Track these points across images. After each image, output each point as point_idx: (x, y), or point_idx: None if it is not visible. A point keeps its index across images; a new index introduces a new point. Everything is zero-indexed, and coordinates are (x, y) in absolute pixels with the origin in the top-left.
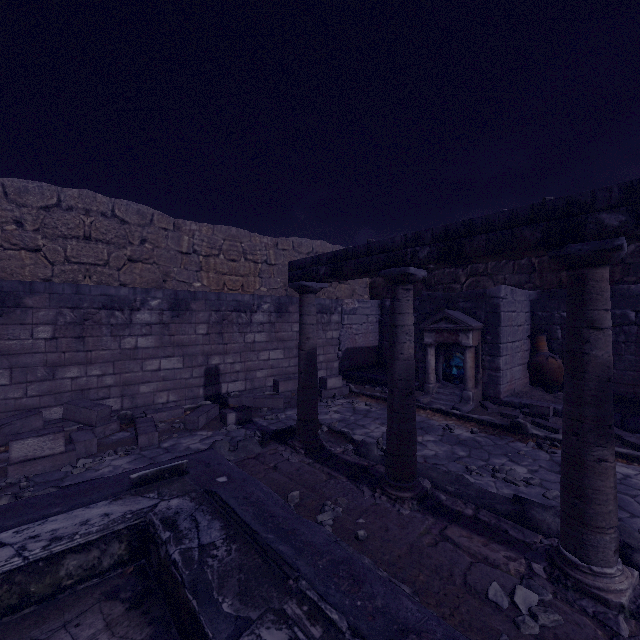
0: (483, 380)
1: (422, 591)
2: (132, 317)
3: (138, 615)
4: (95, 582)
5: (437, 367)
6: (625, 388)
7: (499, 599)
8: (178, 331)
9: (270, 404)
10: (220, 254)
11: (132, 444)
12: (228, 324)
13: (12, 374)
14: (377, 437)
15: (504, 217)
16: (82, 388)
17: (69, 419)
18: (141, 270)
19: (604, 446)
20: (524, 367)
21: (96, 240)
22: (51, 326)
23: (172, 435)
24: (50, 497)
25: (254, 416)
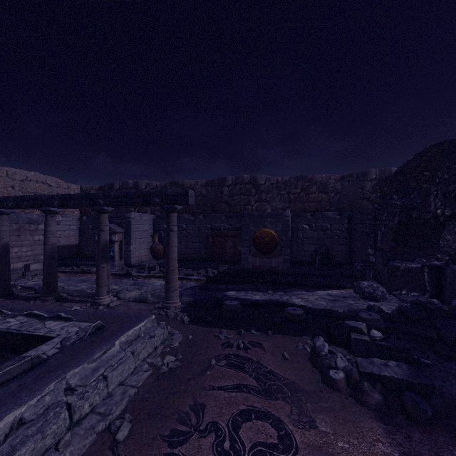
0: (125, 257)
1: None
2: None
3: None
4: None
5: None
6: (183, 255)
7: None
8: None
9: None
10: None
11: None
12: None
13: None
14: None
15: (79, 195)
16: None
17: None
18: None
19: (104, 263)
20: (149, 250)
21: None
22: None
23: None
24: None
25: None
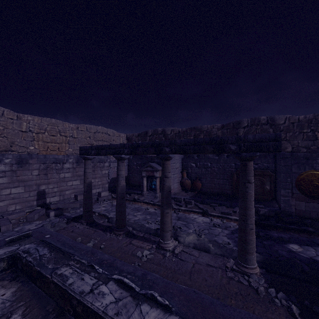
0: None
1: (118, 257)
2: None
3: (15, 282)
4: None
5: (147, 185)
6: (208, 189)
7: (139, 255)
8: (21, 174)
9: (72, 206)
10: (45, 132)
11: None
12: (50, 169)
13: None
14: None
15: (146, 144)
16: None
17: None
18: None
19: (168, 209)
20: (179, 183)
21: None
22: None
23: (19, 225)
24: None
25: (64, 212)
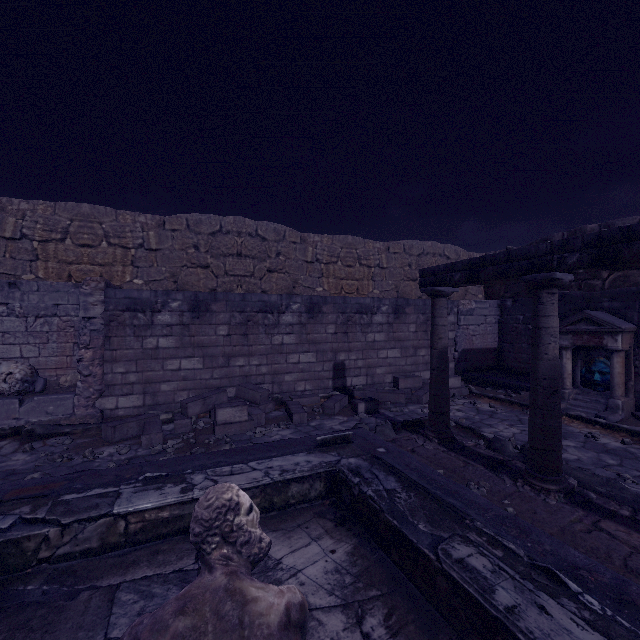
0: (636, 388)
1: None
2: (279, 319)
3: (344, 530)
4: (307, 506)
5: (574, 372)
6: None
7: None
8: (312, 330)
9: (392, 398)
10: (338, 261)
11: (287, 421)
12: (352, 325)
13: (204, 361)
14: (508, 437)
15: None
16: (246, 374)
17: (240, 397)
18: (276, 279)
19: None
20: None
21: (245, 256)
22: (227, 326)
23: (315, 417)
24: (265, 446)
25: (379, 408)
